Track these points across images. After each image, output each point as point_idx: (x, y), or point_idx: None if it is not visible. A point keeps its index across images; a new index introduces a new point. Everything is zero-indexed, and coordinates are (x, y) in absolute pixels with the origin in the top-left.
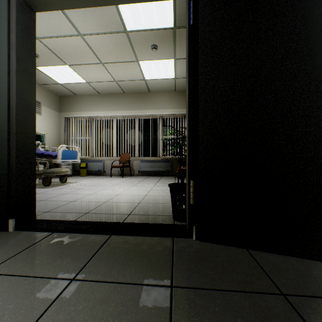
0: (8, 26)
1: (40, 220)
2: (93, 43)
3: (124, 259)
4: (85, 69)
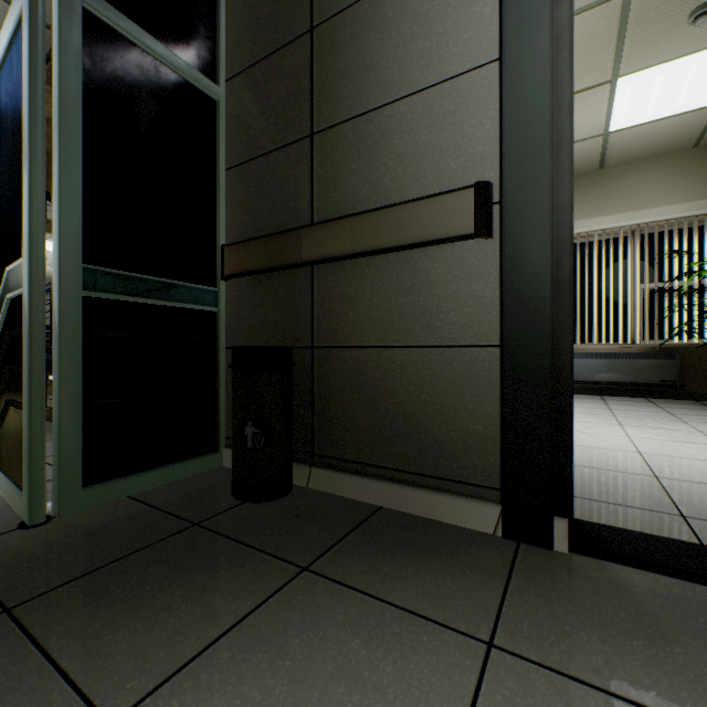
0: None
1: (597, 526)
2: None
3: None
4: None
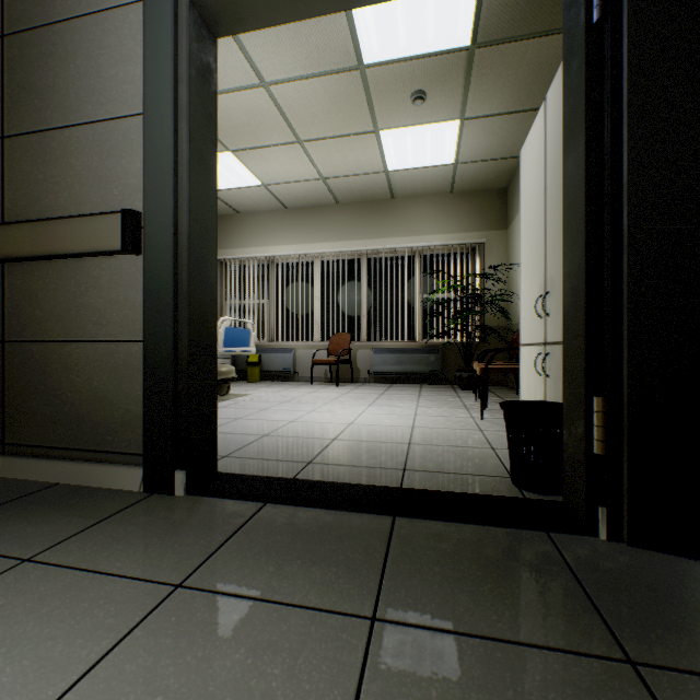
0: (174, 72)
1: (227, 475)
2: (288, 99)
3: (461, 579)
4: (264, 158)
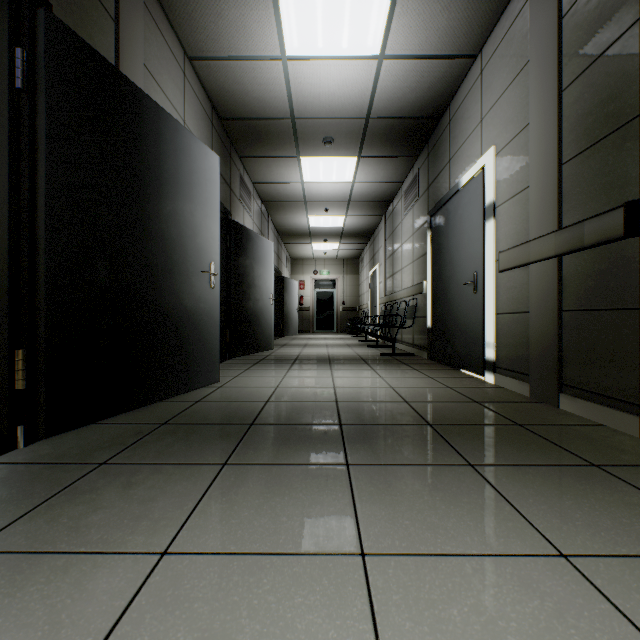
0: None
1: None
2: None
3: None
4: None
